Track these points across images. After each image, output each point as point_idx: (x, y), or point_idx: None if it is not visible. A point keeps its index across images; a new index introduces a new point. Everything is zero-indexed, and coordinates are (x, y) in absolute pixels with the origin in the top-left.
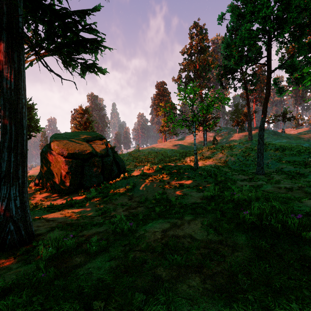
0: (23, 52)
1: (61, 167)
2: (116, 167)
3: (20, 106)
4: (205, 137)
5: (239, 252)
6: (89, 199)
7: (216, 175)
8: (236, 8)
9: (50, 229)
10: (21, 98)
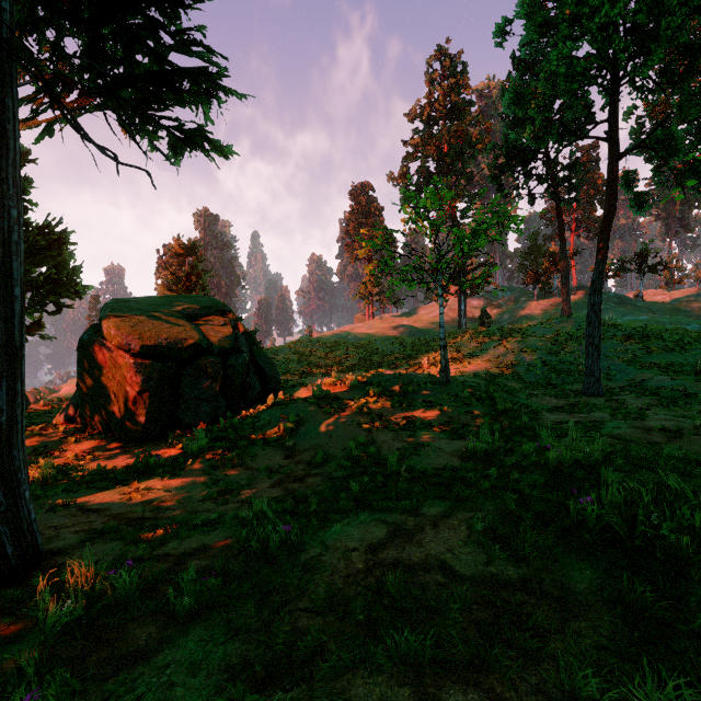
0: (14, 90)
1: (127, 379)
2: (257, 379)
3: (3, 225)
4: (462, 310)
5: (583, 622)
6: (190, 456)
7: (492, 397)
8: (539, 7)
9: (87, 535)
10: (6, 207)
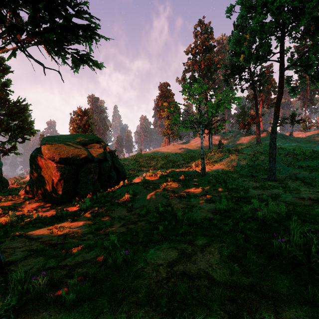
0: None
1: (53, 173)
2: (115, 173)
3: None
4: (210, 141)
5: (288, 314)
6: (82, 210)
7: (225, 182)
8: None
9: (28, 252)
10: None
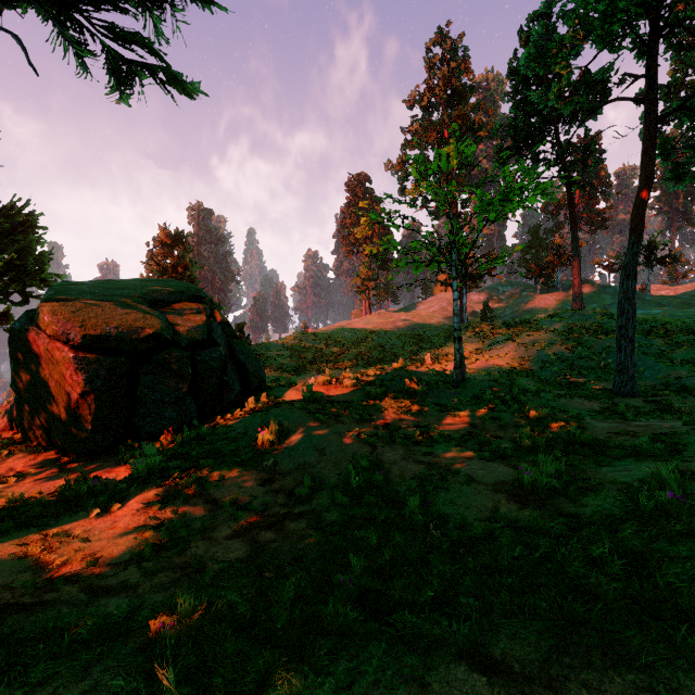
0: None
1: (66, 378)
2: (237, 378)
3: None
4: (464, 303)
5: None
6: (138, 479)
7: (516, 398)
8: None
9: None
10: None
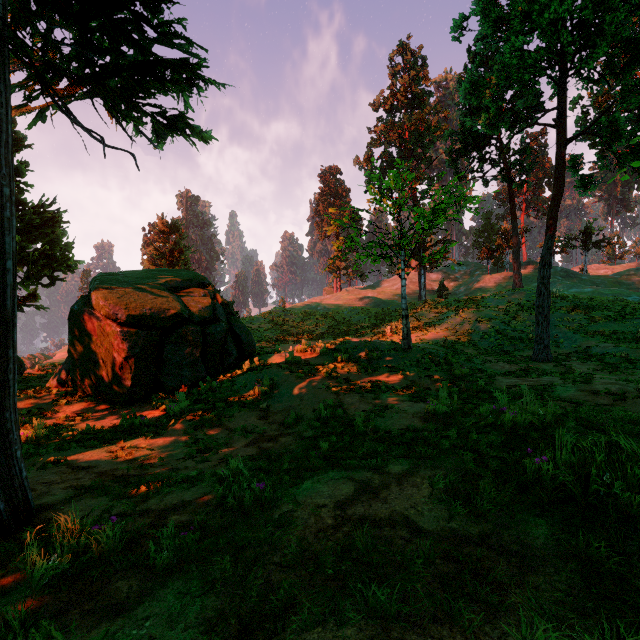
0: (6, 77)
1: (114, 346)
2: (234, 346)
3: None
4: (422, 283)
5: (541, 577)
6: (172, 417)
7: (450, 362)
8: (493, 5)
9: (75, 491)
10: None
